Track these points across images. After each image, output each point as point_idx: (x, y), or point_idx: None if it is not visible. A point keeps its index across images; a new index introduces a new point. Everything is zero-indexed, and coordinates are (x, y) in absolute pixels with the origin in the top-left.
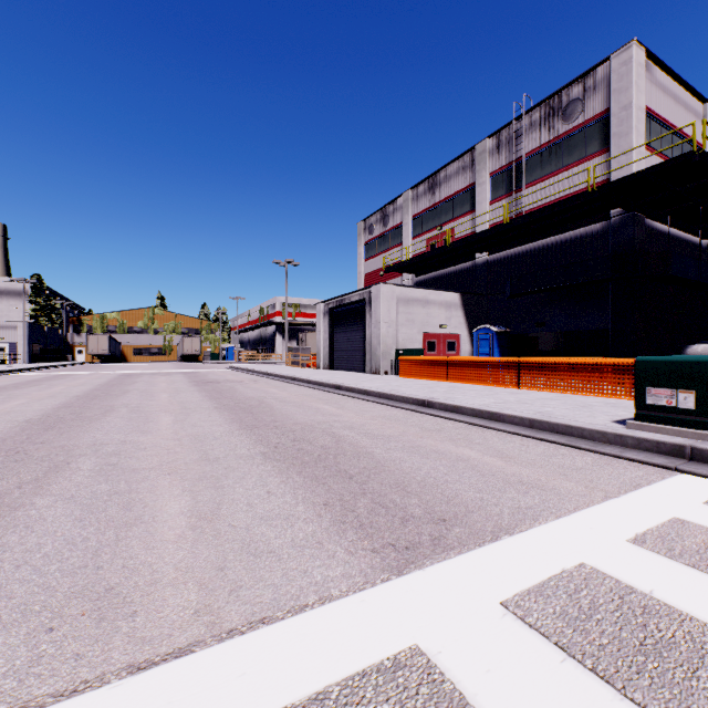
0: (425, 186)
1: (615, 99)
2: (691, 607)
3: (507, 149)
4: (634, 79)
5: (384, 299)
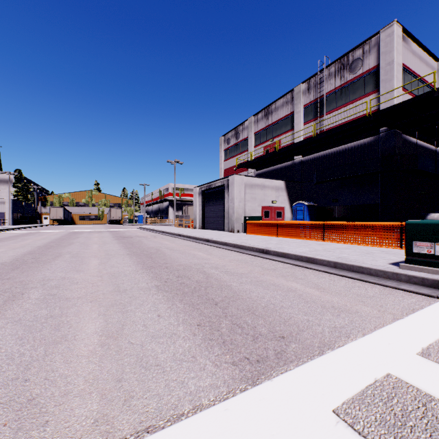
0: (262, 114)
1: (383, 58)
2: None
3: (314, 90)
4: (395, 45)
5: (237, 184)
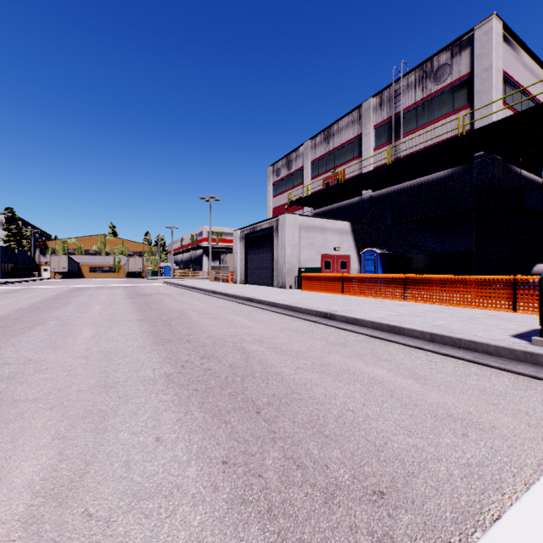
0: (321, 137)
1: (478, 62)
2: None
3: (388, 106)
4: (494, 46)
5: (289, 226)
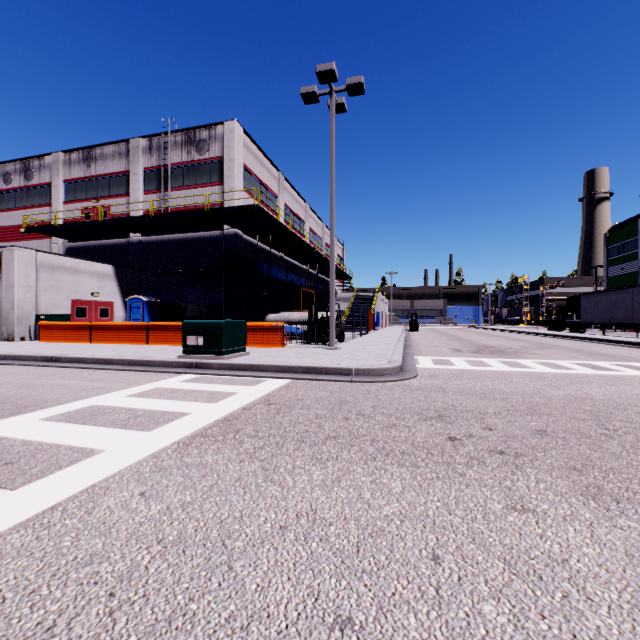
0: (80, 155)
1: (227, 152)
2: (125, 405)
3: (158, 154)
4: (236, 144)
5: (20, 263)
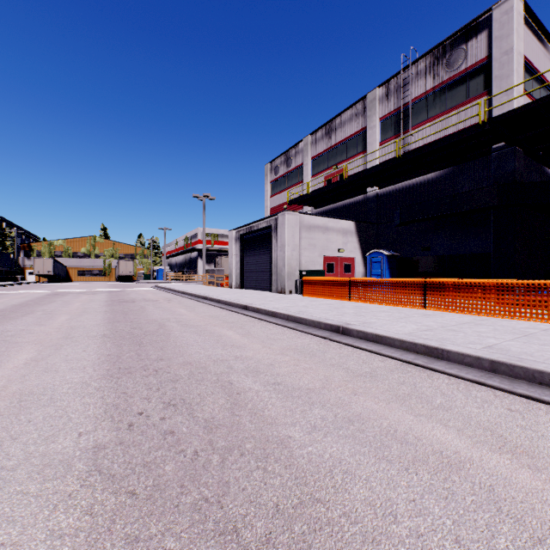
0: (322, 131)
1: (497, 45)
2: None
3: (395, 96)
4: (515, 26)
5: (289, 225)
